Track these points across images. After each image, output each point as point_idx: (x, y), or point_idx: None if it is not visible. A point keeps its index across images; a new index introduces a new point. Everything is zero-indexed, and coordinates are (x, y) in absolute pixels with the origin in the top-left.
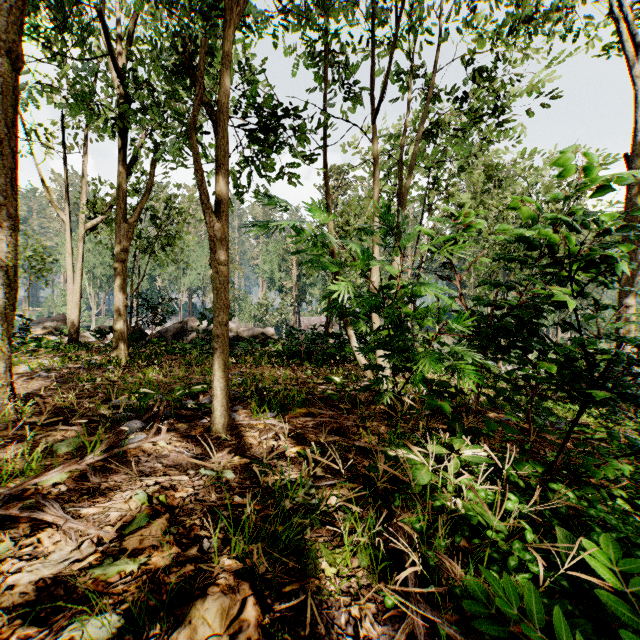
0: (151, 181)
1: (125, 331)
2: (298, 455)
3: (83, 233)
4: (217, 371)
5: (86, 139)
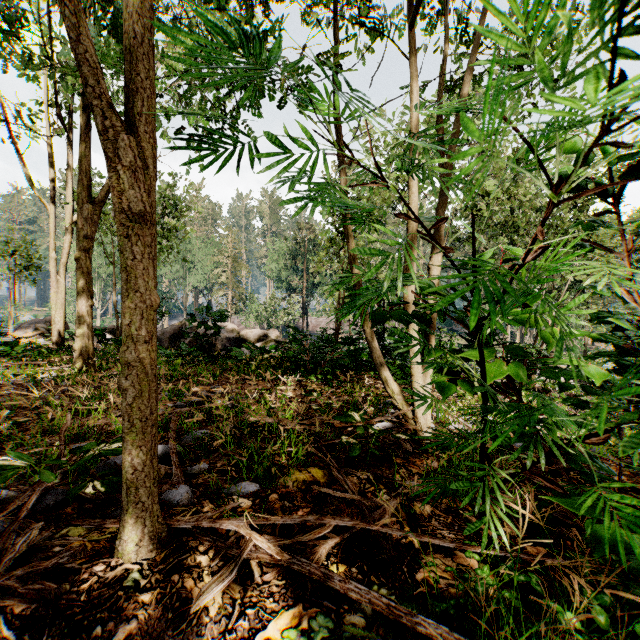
0: None
1: (90, 336)
2: None
3: (68, 226)
4: (127, 434)
5: (70, 122)
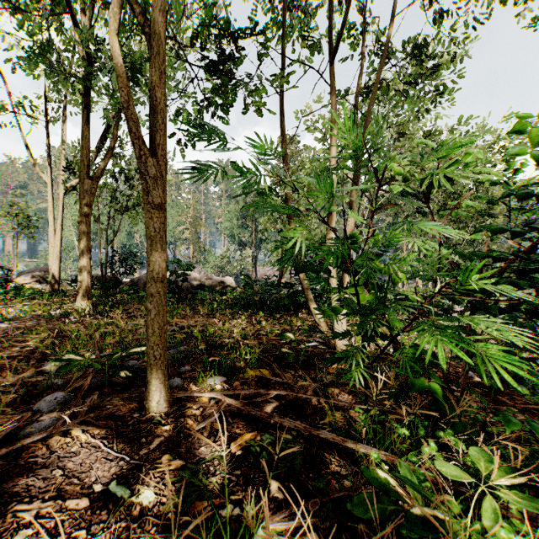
0: (114, 140)
1: (89, 282)
2: (246, 452)
3: (62, 193)
4: (151, 337)
5: (65, 109)
